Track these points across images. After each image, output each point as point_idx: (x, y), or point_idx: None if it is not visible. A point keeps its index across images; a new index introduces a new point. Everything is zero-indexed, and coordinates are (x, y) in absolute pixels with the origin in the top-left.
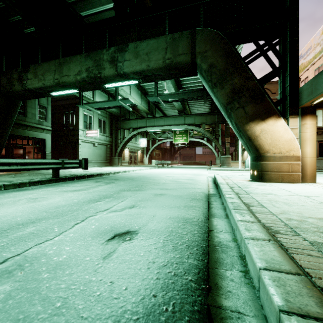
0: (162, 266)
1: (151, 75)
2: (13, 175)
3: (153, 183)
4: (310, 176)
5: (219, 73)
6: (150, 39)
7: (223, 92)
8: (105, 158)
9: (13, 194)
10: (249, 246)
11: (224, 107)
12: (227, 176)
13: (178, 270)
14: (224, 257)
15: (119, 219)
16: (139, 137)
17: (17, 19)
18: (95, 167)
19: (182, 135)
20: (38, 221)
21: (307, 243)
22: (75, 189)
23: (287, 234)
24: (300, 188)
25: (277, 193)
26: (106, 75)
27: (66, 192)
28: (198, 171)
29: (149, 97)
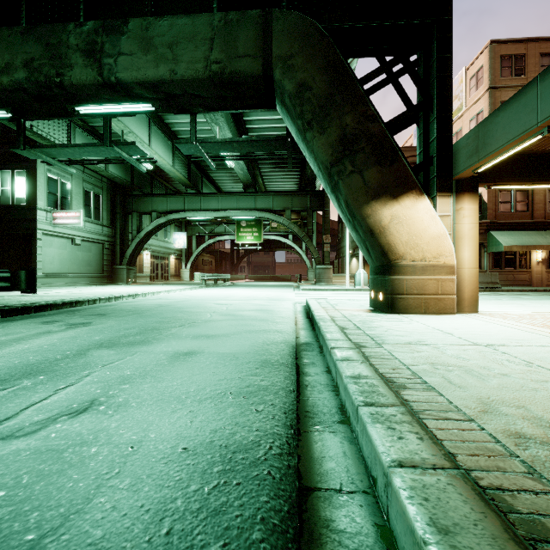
0: None
1: (182, 95)
2: None
3: (183, 323)
4: (468, 301)
5: (317, 102)
6: (178, 16)
7: (325, 139)
8: (100, 269)
9: None
10: None
11: (325, 170)
12: (329, 302)
13: None
14: None
15: None
16: (171, 230)
17: None
18: (75, 286)
19: (252, 228)
20: None
21: None
22: None
23: None
24: (462, 325)
25: (432, 339)
26: (76, 82)
27: None
28: (278, 293)
29: (180, 143)
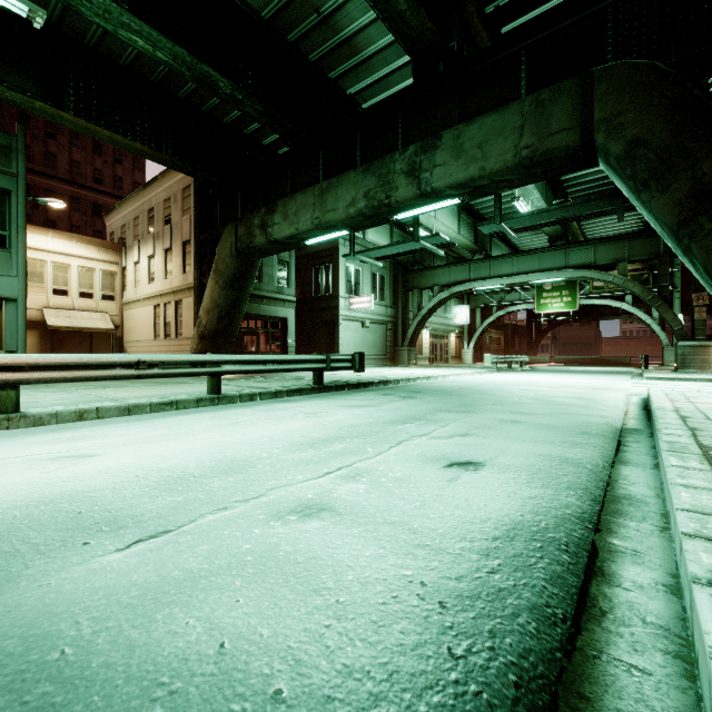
0: (528, 497)
1: (488, 184)
2: (256, 380)
3: (494, 402)
4: None
5: (657, 157)
6: (487, 115)
7: (668, 198)
8: (384, 351)
9: (279, 405)
10: (671, 491)
11: (671, 232)
12: (685, 394)
13: (551, 504)
14: (631, 510)
15: (450, 448)
16: (451, 303)
17: (256, 127)
18: (366, 368)
19: (561, 291)
20: (341, 439)
21: None
22: (359, 404)
23: None
24: None
25: None
26: (400, 199)
27: (348, 408)
28: (604, 382)
29: (482, 226)
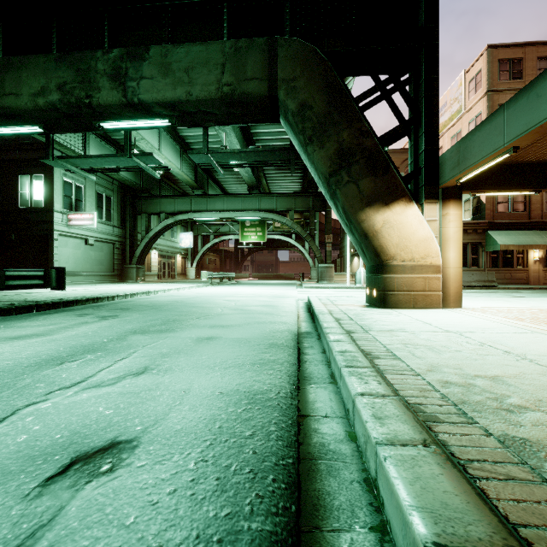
0: None
1: (196, 112)
2: None
3: (198, 316)
4: (454, 297)
5: (317, 120)
6: (193, 43)
7: (324, 153)
8: (111, 268)
9: None
10: (388, 468)
11: (325, 180)
12: (329, 298)
13: None
14: (334, 489)
15: (100, 408)
16: (178, 230)
17: None
18: (89, 284)
19: (256, 228)
20: None
21: (494, 443)
22: (23, 334)
23: (452, 422)
24: (443, 318)
25: (412, 327)
26: (103, 102)
27: None
28: (282, 291)
29: (193, 154)
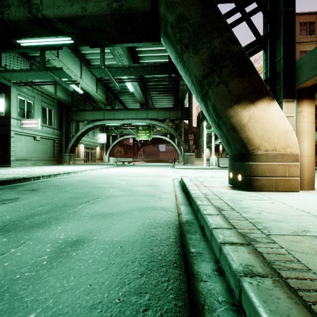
0: None
1: (92, 30)
2: None
3: (89, 199)
4: (307, 181)
5: (192, 30)
6: None
7: (198, 58)
8: (52, 155)
9: None
10: None
11: (198, 83)
12: (197, 179)
13: None
14: None
15: None
16: (97, 132)
17: None
18: (35, 166)
19: (145, 131)
20: None
21: None
22: None
23: None
24: None
25: (313, 226)
26: (13, 18)
27: None
28: (161, 171)
29: (93, 68)
